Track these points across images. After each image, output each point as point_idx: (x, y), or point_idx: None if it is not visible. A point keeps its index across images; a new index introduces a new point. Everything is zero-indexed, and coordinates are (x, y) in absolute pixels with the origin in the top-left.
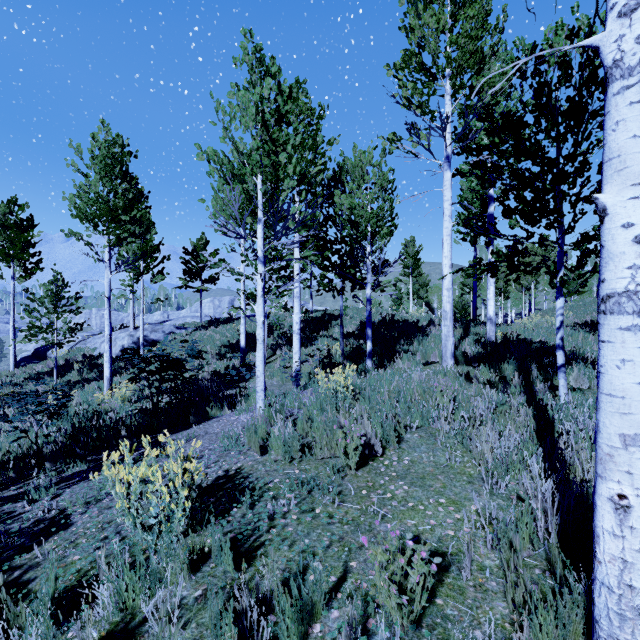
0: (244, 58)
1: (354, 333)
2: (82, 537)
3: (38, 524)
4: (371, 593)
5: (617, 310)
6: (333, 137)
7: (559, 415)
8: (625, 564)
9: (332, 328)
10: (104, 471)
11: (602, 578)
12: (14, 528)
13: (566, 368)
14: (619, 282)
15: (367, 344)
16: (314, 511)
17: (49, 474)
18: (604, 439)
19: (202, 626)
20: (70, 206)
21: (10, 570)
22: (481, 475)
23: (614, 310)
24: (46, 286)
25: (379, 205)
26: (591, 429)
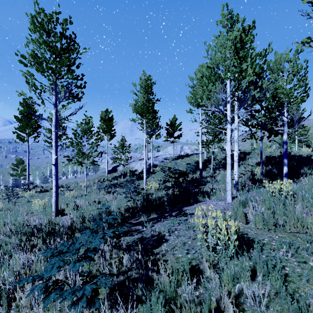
0: (222, 19)
1: (263, 162)
2: (176, 246)
3: (153, 237)
4: None
5: None
6: (259, 51)
7: None
8: None
9: (247, 160)
10: (195, 219)
11: None
12: (144, 236)
13: None
14: None
15: (284, 168)
16: (308, 263)
17: (144, 216)
18: None
19: (278, 311)
20: (132, 108)
21: (154, 253)
22: None
23: None
24: (119, 142)
25: (294, 84)
26: None
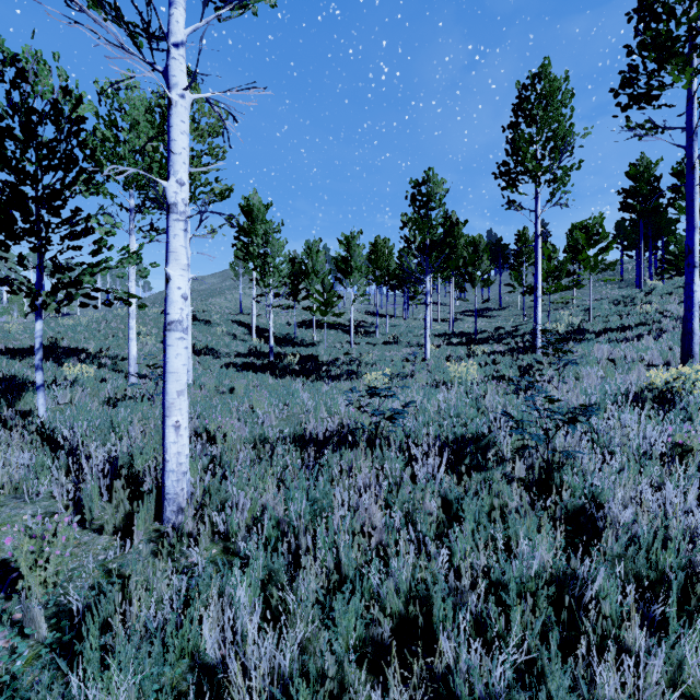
0: None
1: None
2: None
3: None
4: (18, 587)
5: (176, 329)
6: None
7: (57, 426)
8: (180, 454)
9: None
10: None
11: (169, 469)
12: None
13: (28, 392)
14: (177, 315)
15: None
16: None
17: None
18: (170, 396)
19: None
20: None
21: None
22: (10, 496)
23: (175, 329)
24: None
25: None
26: (86, 430)
